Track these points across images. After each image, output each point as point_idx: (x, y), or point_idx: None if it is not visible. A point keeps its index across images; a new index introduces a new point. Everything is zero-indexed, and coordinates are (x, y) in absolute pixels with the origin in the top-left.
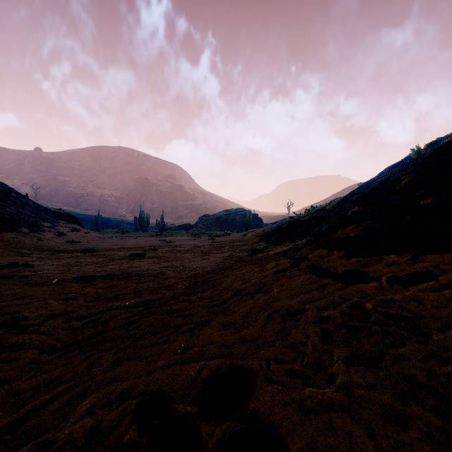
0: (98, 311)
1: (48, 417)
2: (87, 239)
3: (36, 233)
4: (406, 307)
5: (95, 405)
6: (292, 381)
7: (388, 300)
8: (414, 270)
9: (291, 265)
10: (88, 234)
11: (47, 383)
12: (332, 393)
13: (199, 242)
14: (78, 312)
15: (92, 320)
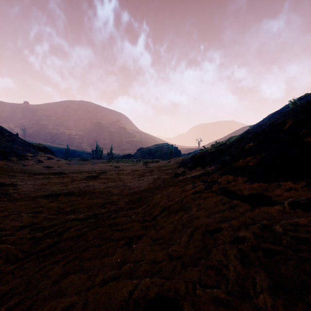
0: (57, 223)
1: None
2: (58, 165)
3: (22, 161)
4: None
5: None
6: (219, 310)
7: (295, 224)
8: None
9: (205, 187)
10: (59, 162)
11: (2, 295)
12: None
13: (137, 167)
14: (42, 224)
15: (51, 231)
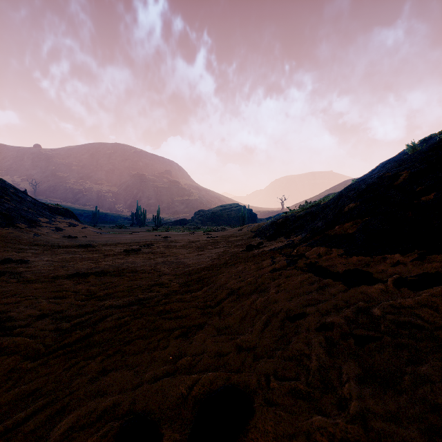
0: (89, 311)
1: (20, 440)
2: (84, 234)
3: (33, 228)
4: (419, 314)
5: (74, 427)
6: (296, 403)
7: (398, 305)
8: (423, 271)
9: (288, 263)
10: (85, 229)
11: (26, 396)
12: (346, 425)
13: (194, 237)
14: (68, 312)
15: (81, 321)
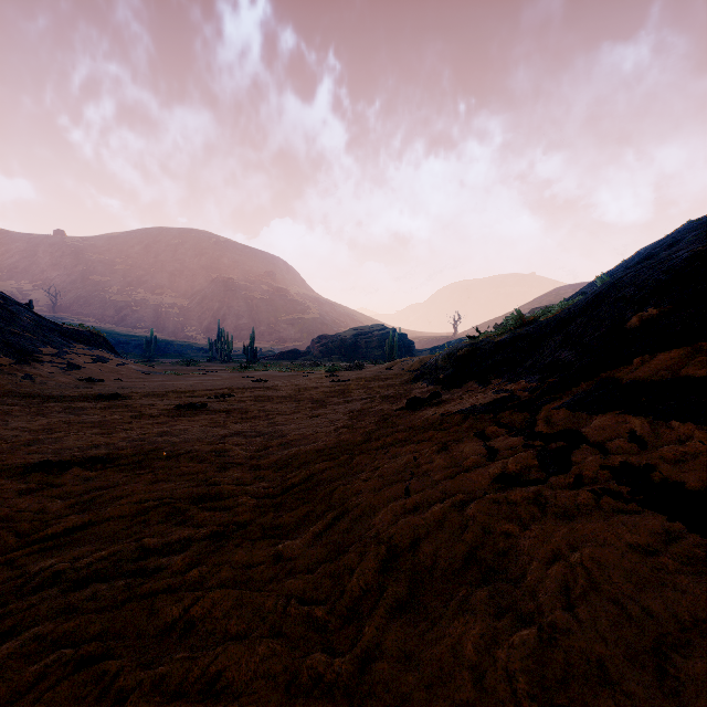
0: None
1: None
2: (118, 375)
3: (24, 365)
4: None
5: None
6: None
7: None
8: None
9: (541, 460)
10: (123, 367)
11: None
12: None
13: (309, 381)
14: None
15: None
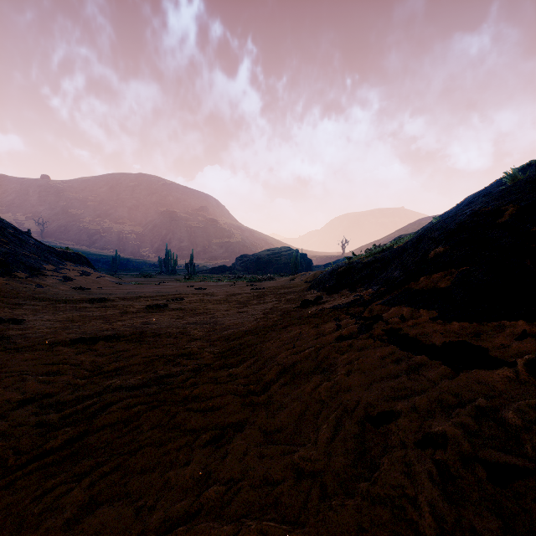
0: (89, 394)
1: None
2: (99, 284)
3: (35, 278)
4: None
5: None
6: None
7: None
8: None
9: (359, 329)
10: (101, 279)
11: None
12: None
13: (236, 289)
14: (61, 396)
15: (76, 411)
